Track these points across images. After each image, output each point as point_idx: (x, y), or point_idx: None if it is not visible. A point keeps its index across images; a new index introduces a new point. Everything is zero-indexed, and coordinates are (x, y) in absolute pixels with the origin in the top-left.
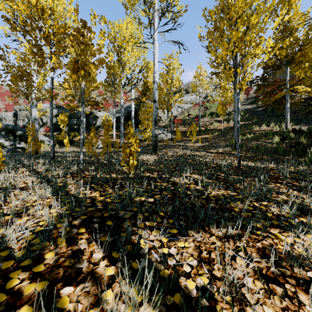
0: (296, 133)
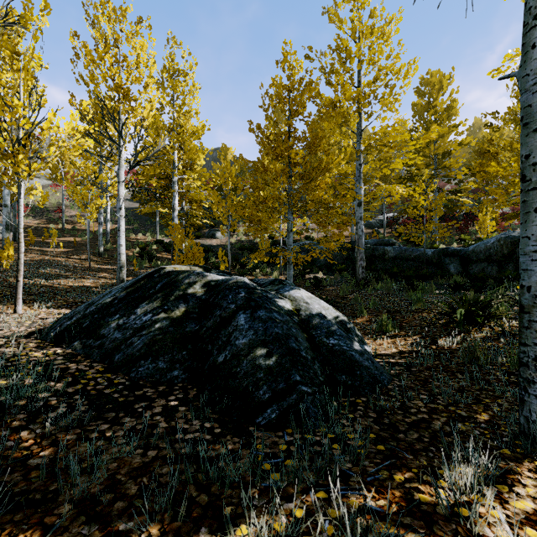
0: (159, 245)
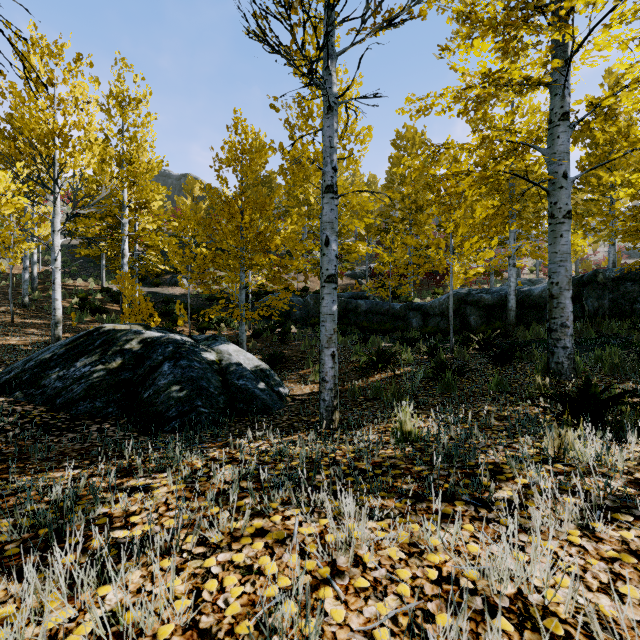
0: (105, 294)
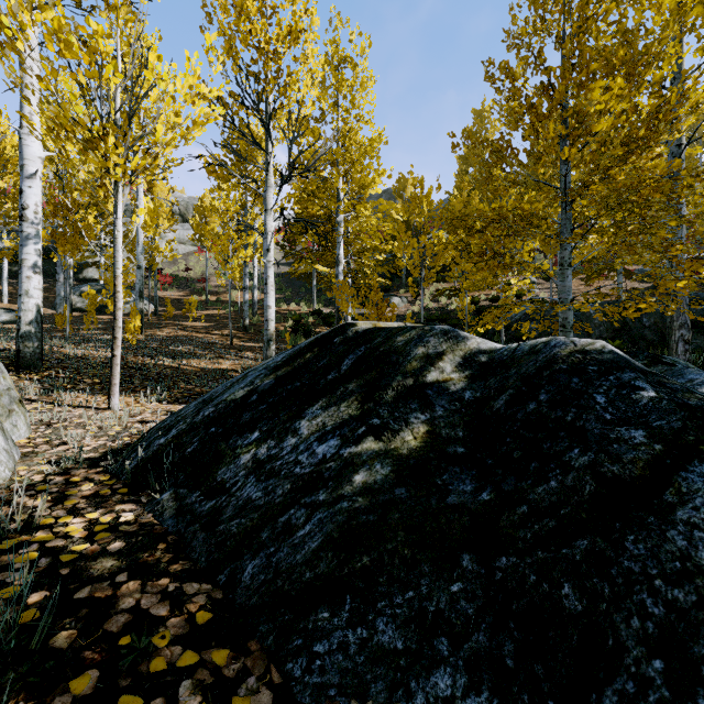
0: (316, 317)
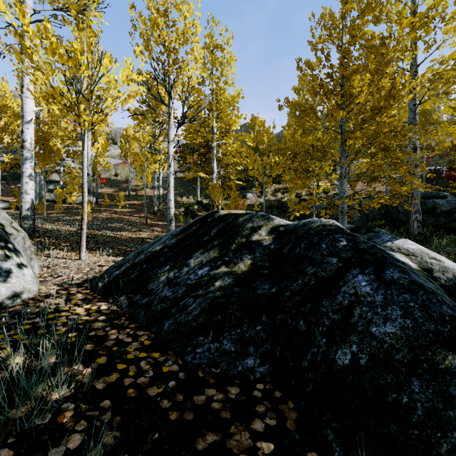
0: (199, 206)
